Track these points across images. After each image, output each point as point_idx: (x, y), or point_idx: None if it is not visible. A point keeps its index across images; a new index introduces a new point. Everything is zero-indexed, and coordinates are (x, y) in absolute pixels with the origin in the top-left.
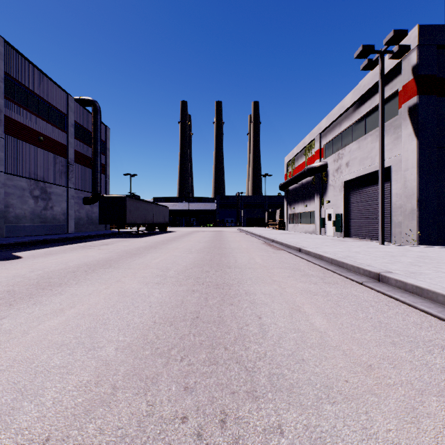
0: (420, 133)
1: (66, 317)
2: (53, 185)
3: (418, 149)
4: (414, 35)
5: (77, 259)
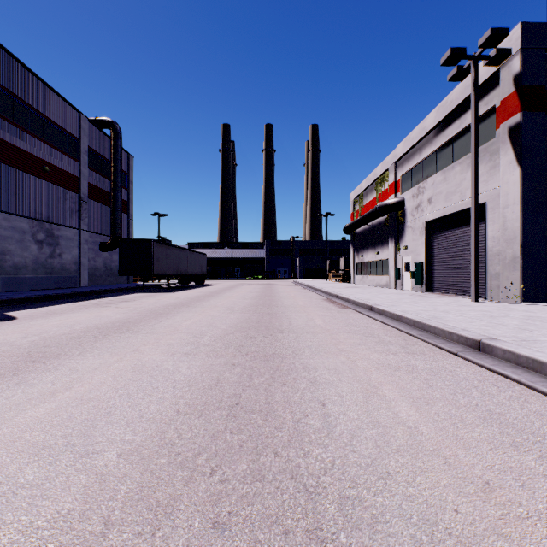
0: (524, 160)
1: (57, 403)
2: (62, 227)
3: (522, 181)
4: (516, 35)
5: (87, 320)
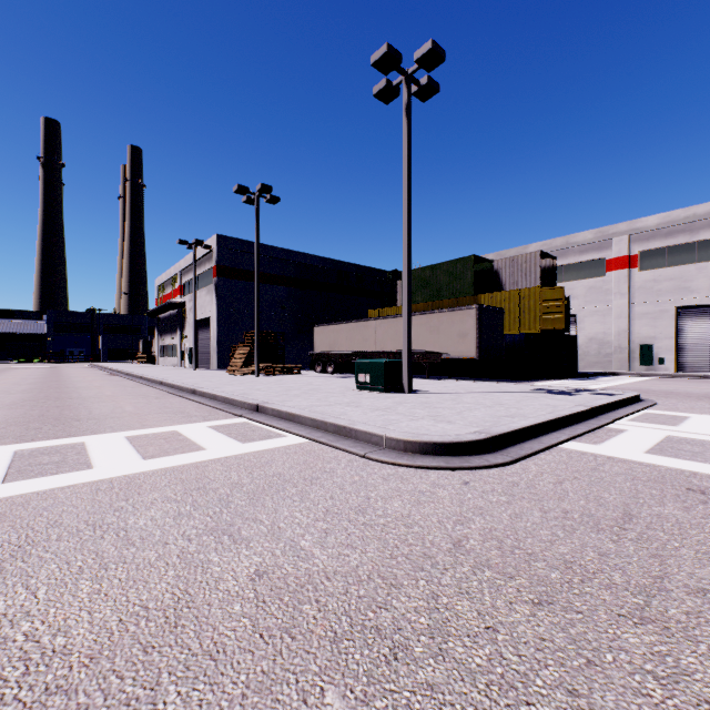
0: (219, 301)
1: None
2: None
3: (218, 311)
4: (216, 238)
5: None
